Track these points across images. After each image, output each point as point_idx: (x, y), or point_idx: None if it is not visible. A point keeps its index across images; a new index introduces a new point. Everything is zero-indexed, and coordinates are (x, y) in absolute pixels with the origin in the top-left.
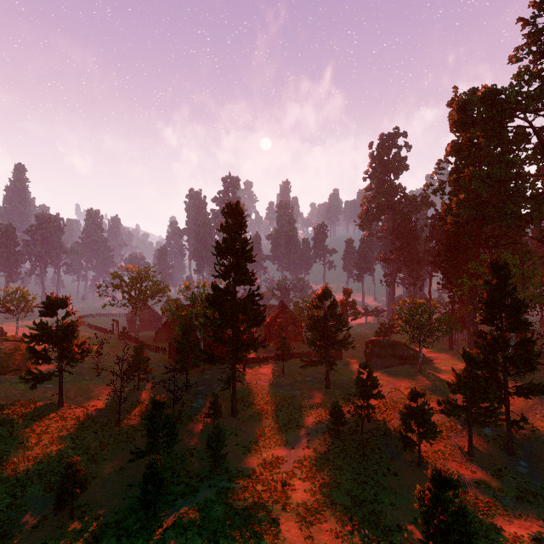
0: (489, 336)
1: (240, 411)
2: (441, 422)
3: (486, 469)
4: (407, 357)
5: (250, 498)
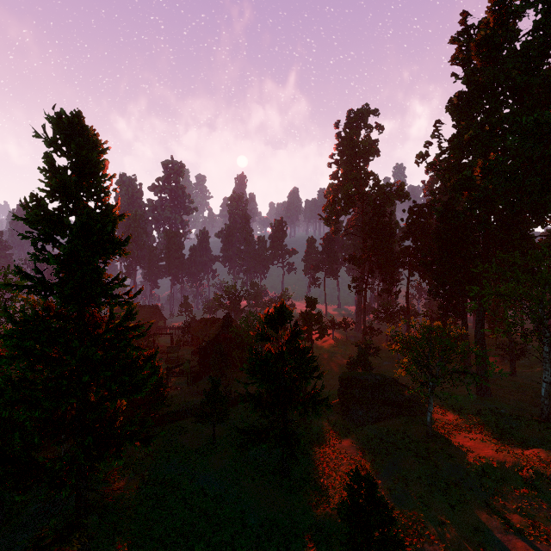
0: None
1: None
2: None
3: None
4: (402, 403)
5: None
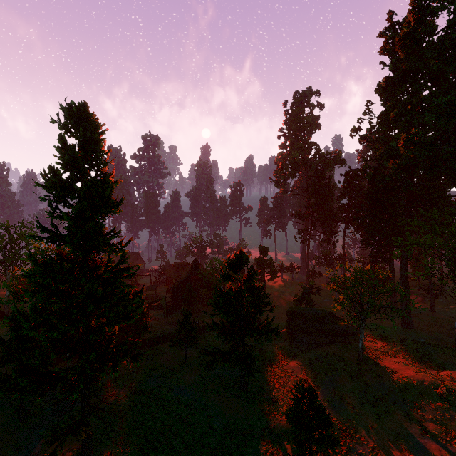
0: None
1: None
2: None
3: None
4: (339, 333)
5: None
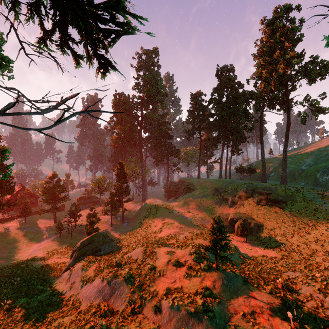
0: (117, 185)
1: None
2: (104, 220)
3: (115, 228)
4: (96, 202)
5: (14, 265)
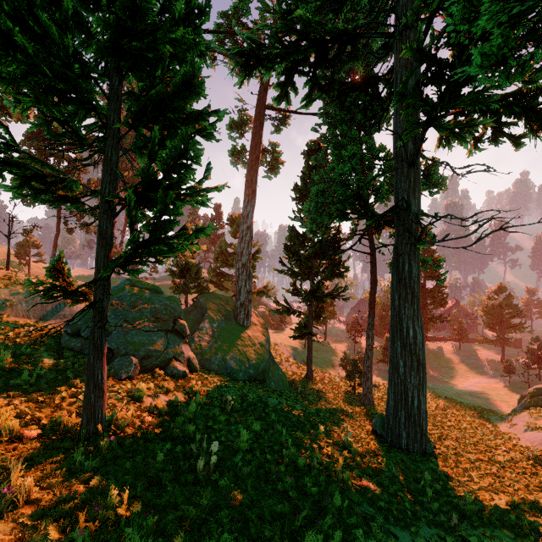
0: None
1: (427, 363)
2: None
3: None
4: None
5: (447, 387)
